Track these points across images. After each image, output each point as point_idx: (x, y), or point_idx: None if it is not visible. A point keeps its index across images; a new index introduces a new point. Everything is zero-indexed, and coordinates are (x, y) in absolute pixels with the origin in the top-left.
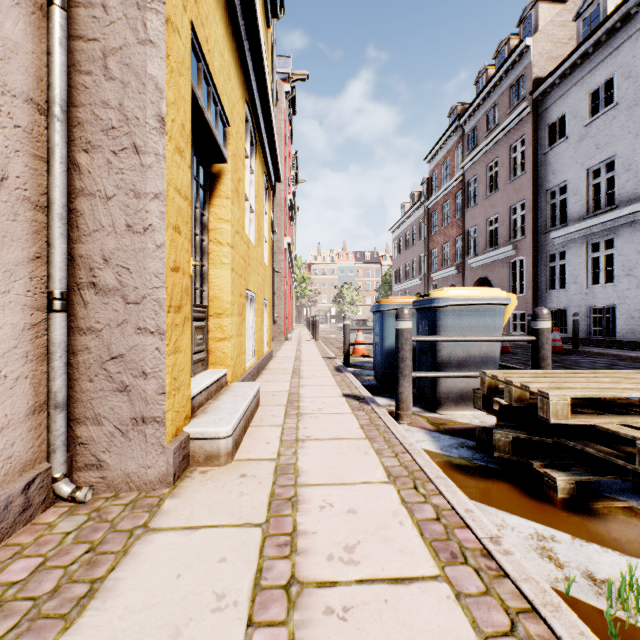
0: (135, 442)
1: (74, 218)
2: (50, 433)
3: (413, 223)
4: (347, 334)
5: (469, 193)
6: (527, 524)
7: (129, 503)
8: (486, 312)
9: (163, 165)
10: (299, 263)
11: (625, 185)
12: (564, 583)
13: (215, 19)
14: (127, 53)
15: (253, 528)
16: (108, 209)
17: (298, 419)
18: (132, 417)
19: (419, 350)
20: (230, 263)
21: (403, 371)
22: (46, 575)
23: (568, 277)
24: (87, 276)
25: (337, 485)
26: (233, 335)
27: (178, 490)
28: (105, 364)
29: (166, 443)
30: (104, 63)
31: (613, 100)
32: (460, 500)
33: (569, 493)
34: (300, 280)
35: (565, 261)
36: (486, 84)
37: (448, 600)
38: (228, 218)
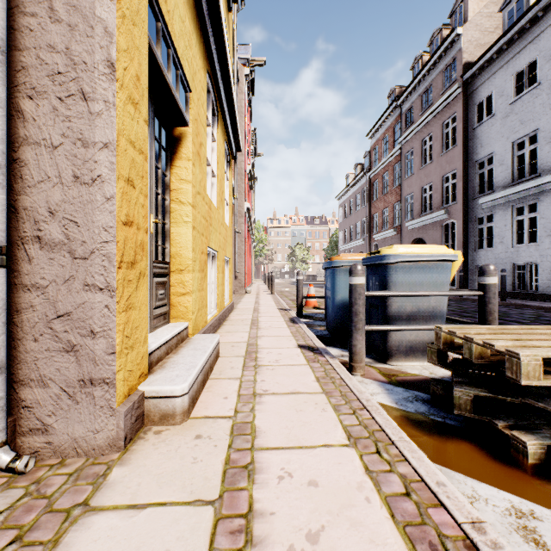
0: (83, 405)
1: (18, 168)
2: None
3: (357, 191)
4: (300, 288)
5: (406, 164)
6: (500, 495)
7: (73, 472)
8: (434, 268)
9: (113, 113)
10: (257, 226)
11: (547, 156)
12: None
13: None
14: None
15: (204, 507)
16: (54, 159)
17: (256, 371)
18: (79, 378)
19: (369, 304)
20: (191, 222)
21: (356, 325)
22: None
23: (495, 238)
24: (32, 229)
25: (296, 449)
26: (194, 290)
27: (128, 455)
28: (51, 323)
29: (116, 405)
30: (50, 4)
31: (534, 82)
32: (429, 469)
33: (540, 458)
34: (258, 241)
35: (492, 223)
36: (421, 68)
37: None
38: (189, 179)
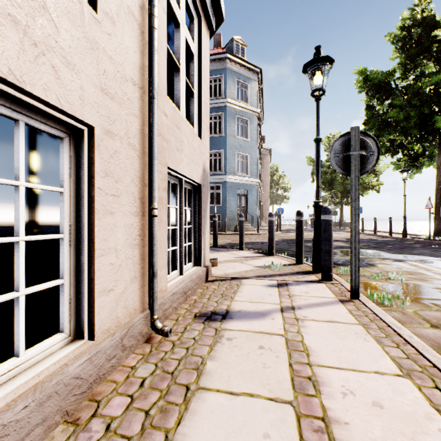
0: None
1: None
2: None
3: None
4: None
5: None
6: None
7: None
8: None
9: None
10: None
11: None
12: None
13: None
14: None
15: None
16: None
17: None
18: None
19: None
20: None
21: None
22: None
23: None
24: None
25: None
26: None
27: None
28: None
29: None
30: None
31: None
32: None
33: None
34: None
35: None
36: None
37: None
38: None
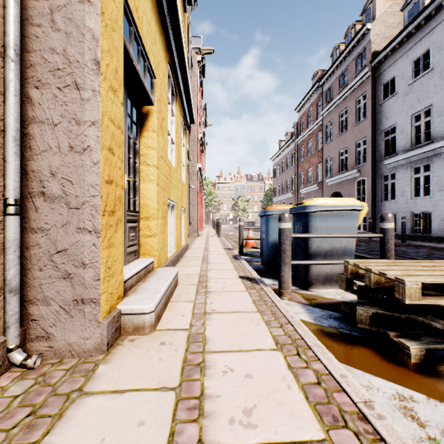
0: (76, 318)
1: (27, 141)
2: (5, 313)
3: (287, 154)
4: (241, 232)
5: (326, 133)
6: (389, 385)
7: (70, 368)
8: (345, 216)
9: (98, 99)
10: (207, 182)
11: (438, 126)
12: None
13: None
14: (70, 10)
15: (168, 392)
16: (54, 133)
17: (206, 296)
18: (74, 299)
19: (295, 244)
20: (156, 179)
21: (284, 260)
22: None
23: (397, 191)
24: (38, 187)
25: (236, 352)
26: (158, 233)
27: (110, 356)
28: (52, 257)
29: (101, 319)
30: (51, 17)
31: (428, 67)
32: (335, 366)
33: (420, 359)
34: (208, 194)
35: (395, 180)
36: (339, 56)
37: None
38: (154, 146)
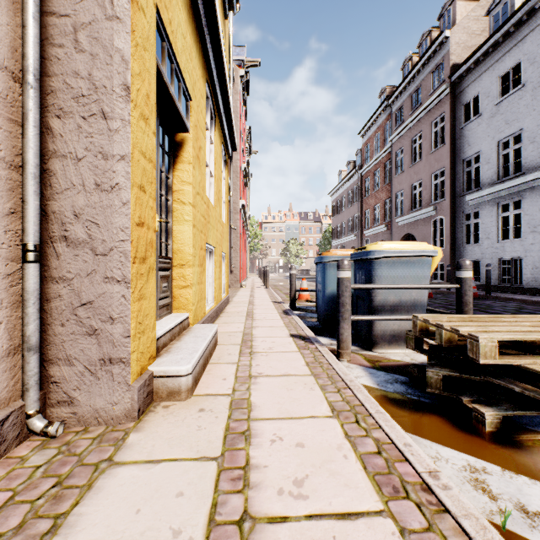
0: (103, 381)
1: (47, 177)
2: (24, 373)
3: (349, 188)
4: (293, 282)
5: (396, 162)
6: (460, 456)
7: (97, 437)
8: (415, 263)
9: (128, 130)
10: (252, 222)
11: (530, 155)
12: (500, 517)
13: (178, 4)
14: (96, 28)
15: (209, 462)
16: (78, 169)
17: (251, 357)
18: (100, 358)
19: (356, 296)
20: (192, 220)
21: (343, 315)
22: (13, 510)
23: (481, 233)
24: (59, 230)
25: (286, 419)
26: (194, 283)
27: (142, 424)
28: (76, 310)
29: (131, 381)
30: (75, 37)
31: (519, 83)
32: (398, 434)
33: (496, 427)
34: (253, 236)
35: (479, 220)
36: (411, 69)
37: (393, 537)
38: (190, 181)
